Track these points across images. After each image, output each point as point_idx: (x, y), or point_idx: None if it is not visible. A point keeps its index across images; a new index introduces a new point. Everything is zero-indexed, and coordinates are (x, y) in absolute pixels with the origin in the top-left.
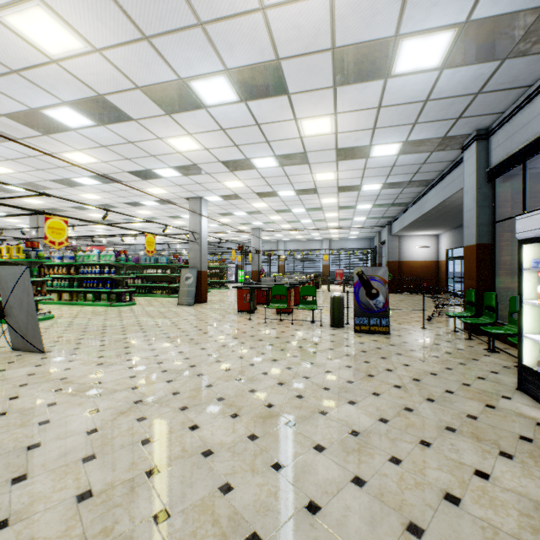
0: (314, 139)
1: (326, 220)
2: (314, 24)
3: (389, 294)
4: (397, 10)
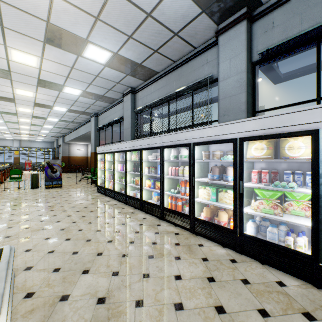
0: (22, 96)
1: (20, 129)
2: (31, 71)
3: (63, 174)
4: (64, 81)
